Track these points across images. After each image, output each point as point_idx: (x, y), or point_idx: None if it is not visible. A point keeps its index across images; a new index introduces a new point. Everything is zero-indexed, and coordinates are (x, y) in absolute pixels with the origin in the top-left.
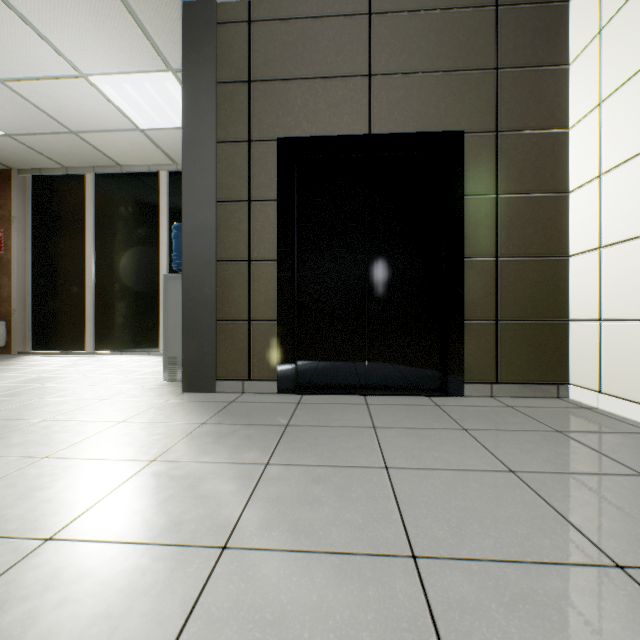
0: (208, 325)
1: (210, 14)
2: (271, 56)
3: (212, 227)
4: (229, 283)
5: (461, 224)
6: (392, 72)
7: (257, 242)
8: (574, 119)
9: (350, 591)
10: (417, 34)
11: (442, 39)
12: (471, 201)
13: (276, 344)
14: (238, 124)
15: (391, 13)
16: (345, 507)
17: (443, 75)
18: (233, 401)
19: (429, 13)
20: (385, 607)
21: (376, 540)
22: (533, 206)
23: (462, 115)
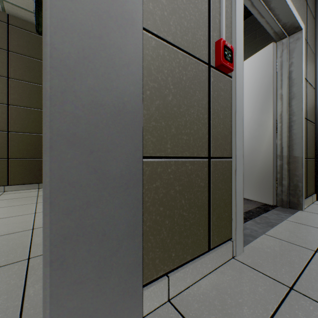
0: None
1: None
2: None
3: None
4: None
5: None
6: None
7: None
8: None
9: None
10: None
11: None
12: None
13: None
14: None
15: None
16: None
17: None
18: None
19: None
20: None
21: None
22: (28, 112)
23: None
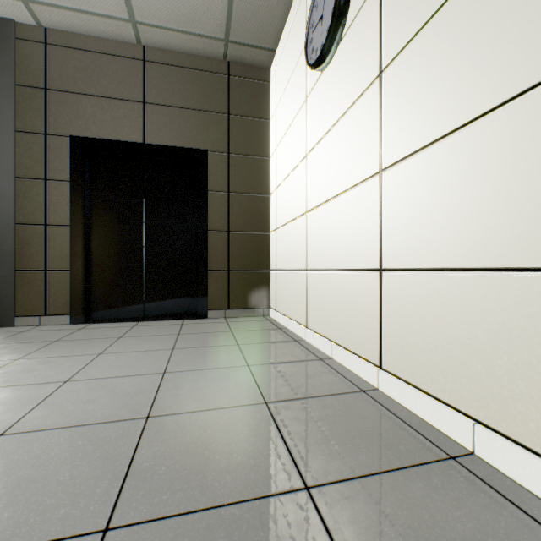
0: (7, 274)
1: (9, 30)
2: (66, 73)
3: (11, 197)
4: (28, 241)
5: (206, 209)
6: (161, 103)
7: (53, 211)
8: (271, 153)
9: (16, 394)
10: (178, 82)
11: (195, 88)
12: (213, 195)
13: (70, 288)
14: (36, 120)
15: (160, 63)
16: (50, 370)
17: (195, 112)
18: (25, 331)
19: (186, 70)
20: (29, 395)
21: (53, 379)
22: (250, 201)
23: (208, 140)
